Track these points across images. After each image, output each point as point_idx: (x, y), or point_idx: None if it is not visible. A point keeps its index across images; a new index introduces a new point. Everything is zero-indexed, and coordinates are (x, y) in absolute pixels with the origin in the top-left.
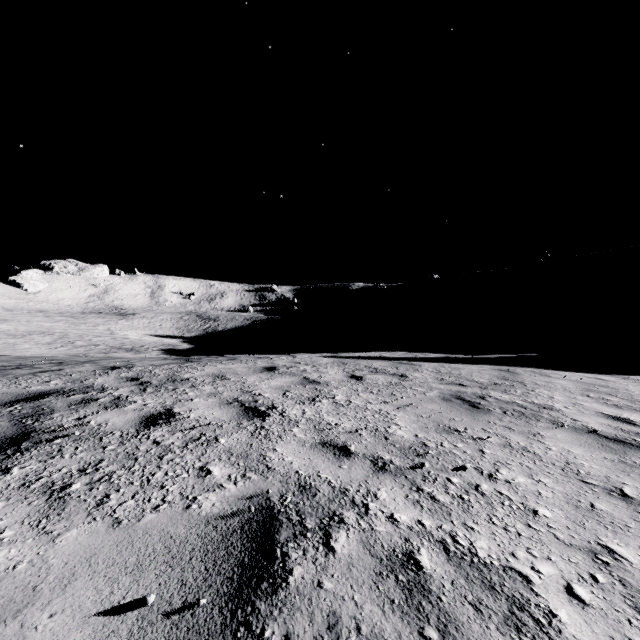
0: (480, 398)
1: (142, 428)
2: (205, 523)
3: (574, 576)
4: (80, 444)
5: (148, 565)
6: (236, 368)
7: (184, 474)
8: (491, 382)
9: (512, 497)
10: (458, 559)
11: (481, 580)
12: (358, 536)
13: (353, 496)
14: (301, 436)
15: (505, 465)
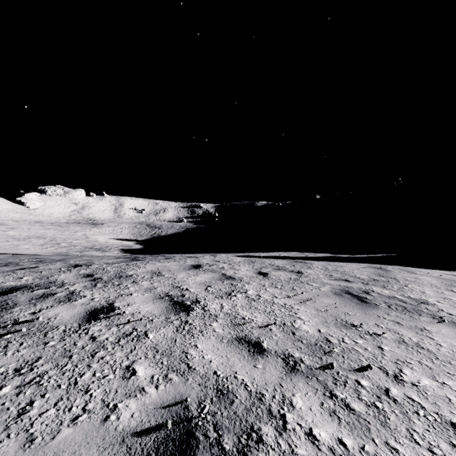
0: (365, 293)
1: (84, 322)
2: (120, 442)
3: None
4: (26, 339)
5: None
6: (170, 266)
7: (110, 375)
8: (370, 278)
9: (424, 405)
10: None
11: None
12: None
13: (269, 404)
14: (219, 331)
15: (406, 364)
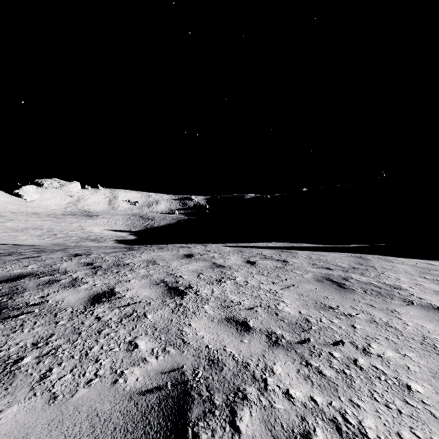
0: (344, 279)
1: (89, 305)
2: (128, 399)
3: None
4: (38, 319)
5: None
6: (164, 255)
7: (116, 348)
8: (350, 266)
9: (386, 371)
10: None
11: None
12: (260, 414)
13: (253, 371)
14: (210, 312)
15: (374, 340)
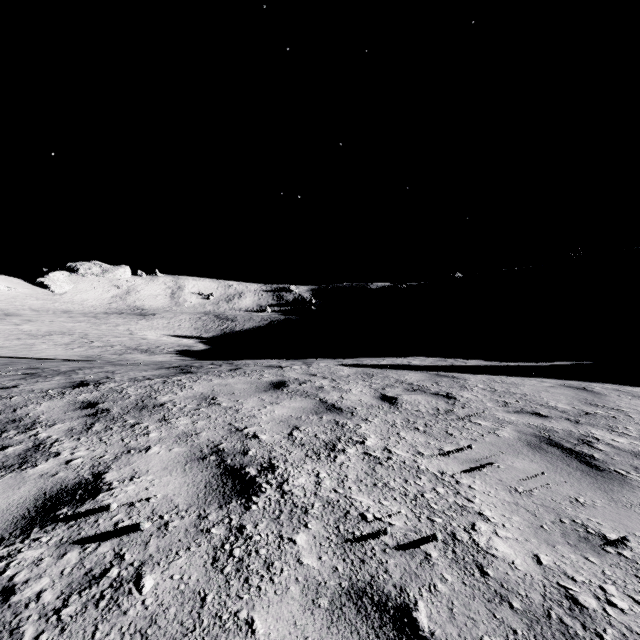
0: (585, 444)
1: (15, 534)
2: None
3: None
4: None
5: None
6: (235, 384)
7: None
8: (577, 409)
9: None
10: None
11: None
12: None
13: None
14: (311, 563)
15: None
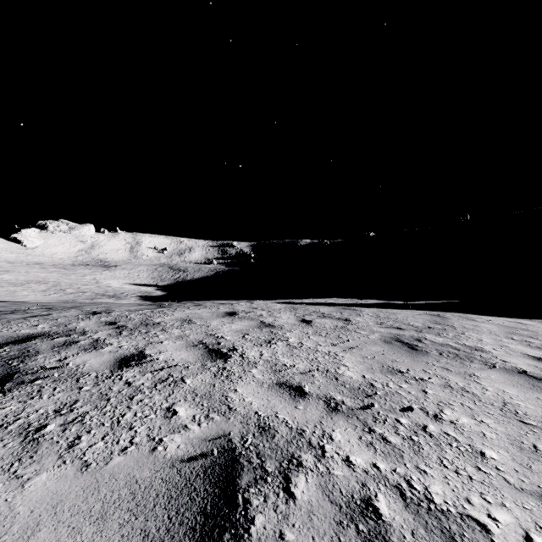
0: (417, 340)
1: (116, 369)
2: (170, 466)
3: (531, 525)
4: (58, 385)
5: (112, 513)
6: (201, 313)
7: (152, 415)
8: (425, 326)
9: (459, 438)
10: (415, 506)
11: (440, 530)
12: (316, 481)
13: (309, 437)
14: (259, 377)
15: (448, 405)
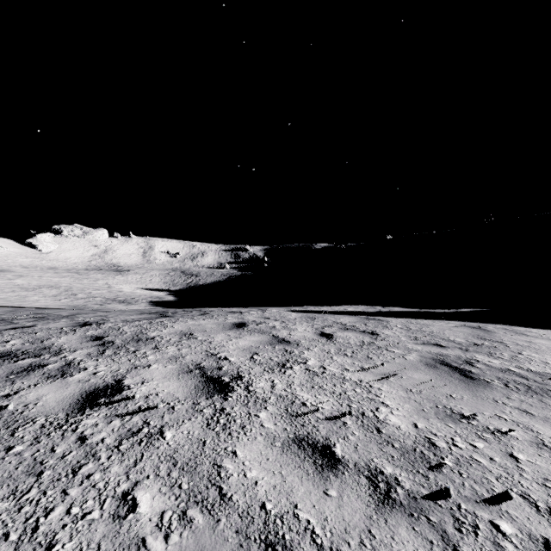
0: (468, 364)
1: (75, 411)
2: None
3: None
4: None
5: None
6: (206, 324)
7: (95, 511)
8: (469, 342)
9: None
10: None
11: None
12: None
13: None
14: (270, 426)
15: None
